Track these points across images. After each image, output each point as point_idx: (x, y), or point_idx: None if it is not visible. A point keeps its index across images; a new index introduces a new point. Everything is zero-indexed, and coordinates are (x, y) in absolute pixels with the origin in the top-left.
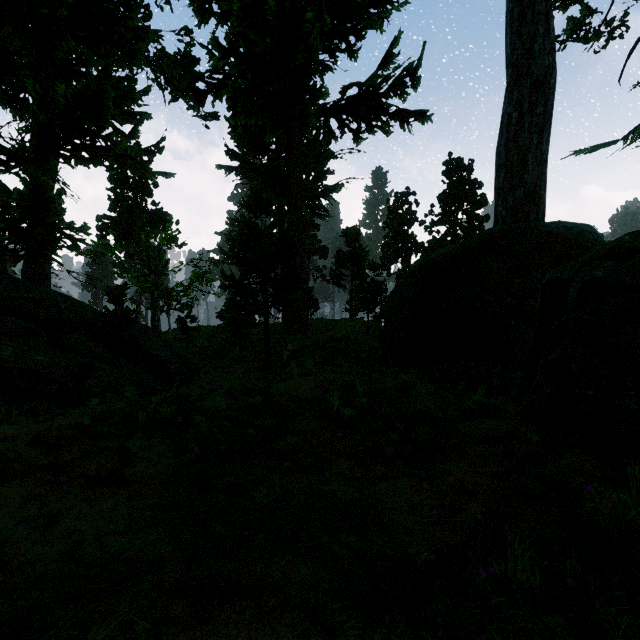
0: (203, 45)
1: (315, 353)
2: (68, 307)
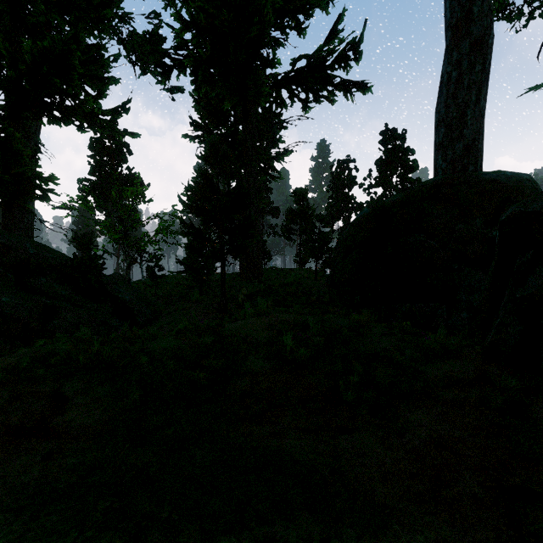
0: (169, 24)
1: (268, 296)
2: (37, 252)
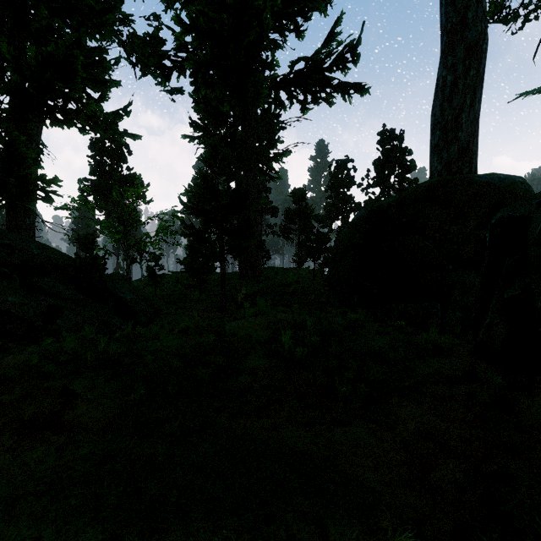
0: (169, 27)
1: (267, 296)
2: (40, 253)
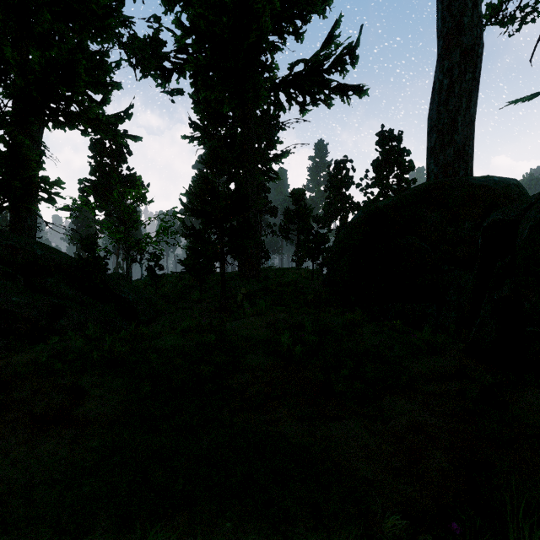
0: (169, 29)
1: (266, 296)
2: (44, 254)
